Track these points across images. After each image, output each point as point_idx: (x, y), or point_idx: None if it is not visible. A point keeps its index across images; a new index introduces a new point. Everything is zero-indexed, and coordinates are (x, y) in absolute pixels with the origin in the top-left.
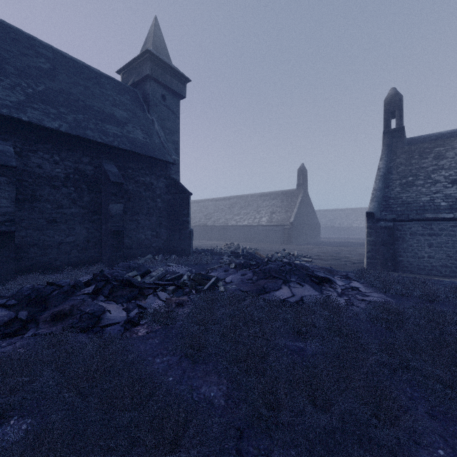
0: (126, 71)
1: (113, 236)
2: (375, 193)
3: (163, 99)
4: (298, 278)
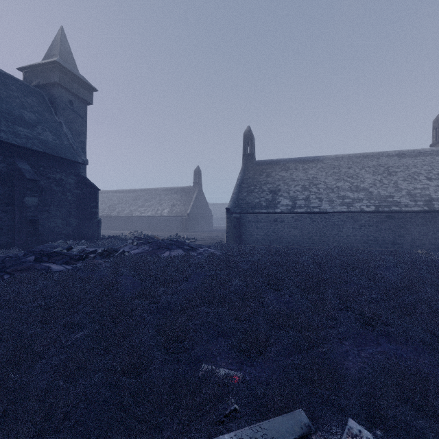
0: (29, 70)
1: (29, 224)
2: (233, 196)
3: (70, 104)
4: (176, 247)
